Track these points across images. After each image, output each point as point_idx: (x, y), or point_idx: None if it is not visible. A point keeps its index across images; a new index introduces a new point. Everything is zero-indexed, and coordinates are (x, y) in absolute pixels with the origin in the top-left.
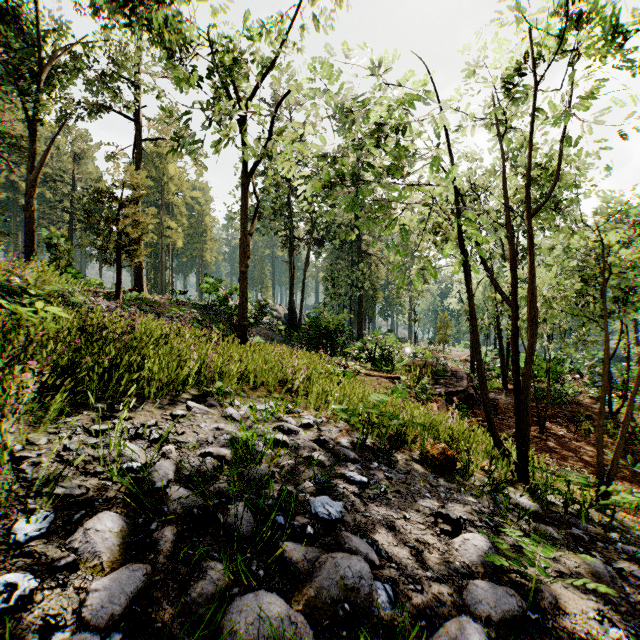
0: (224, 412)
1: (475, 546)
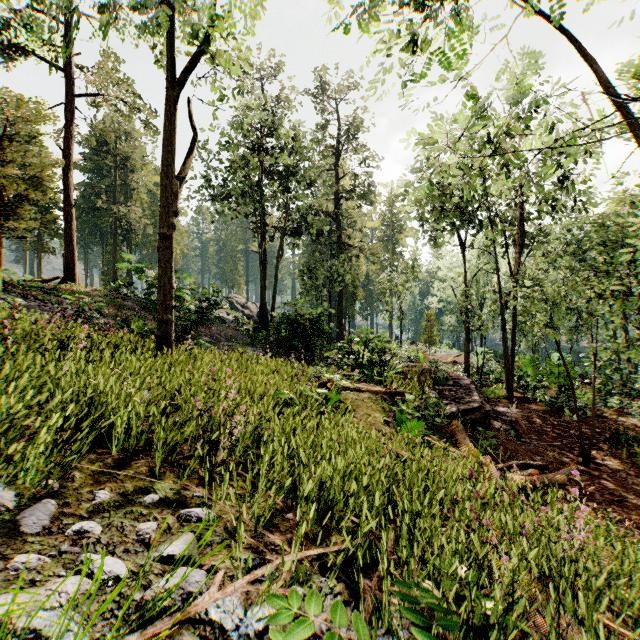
0: None
1: None
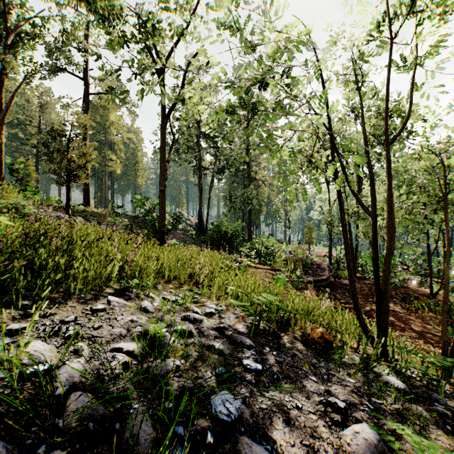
0: (140, 305)
1: (366, 440)
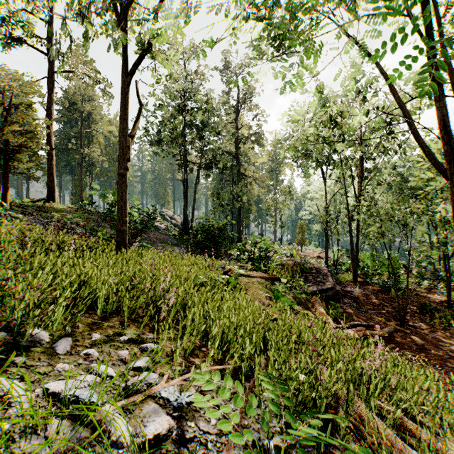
0: None
1: None
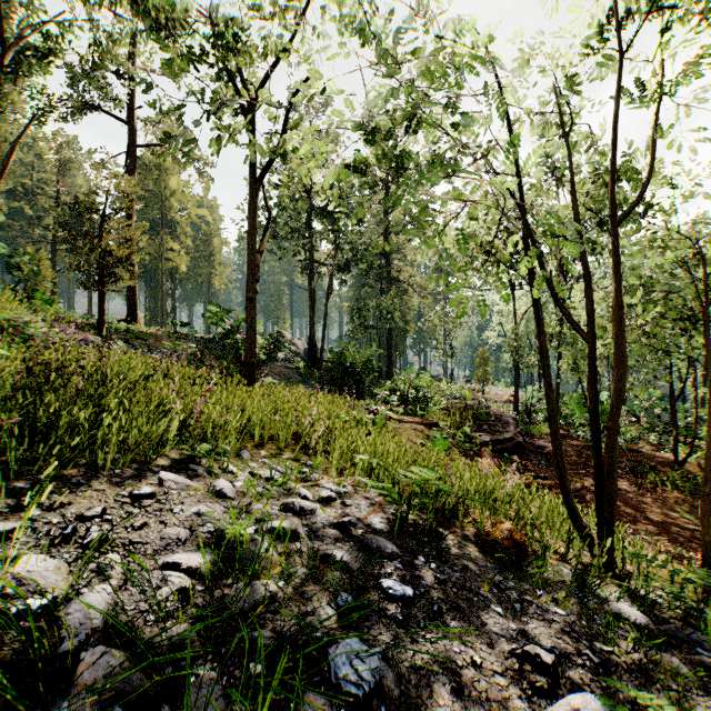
0: (212, 486)
1: None
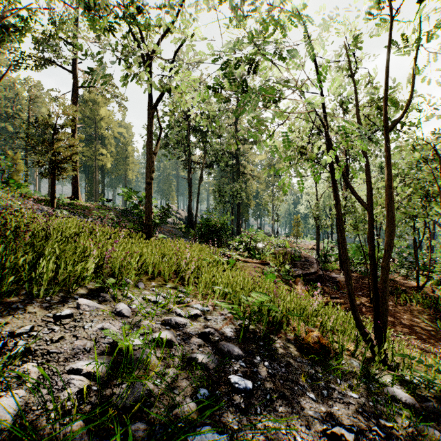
0: (114, 308)
1: None
